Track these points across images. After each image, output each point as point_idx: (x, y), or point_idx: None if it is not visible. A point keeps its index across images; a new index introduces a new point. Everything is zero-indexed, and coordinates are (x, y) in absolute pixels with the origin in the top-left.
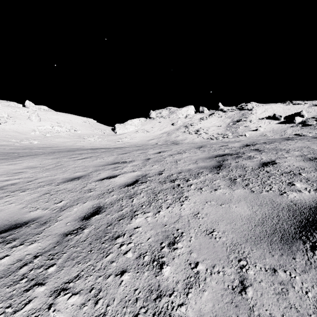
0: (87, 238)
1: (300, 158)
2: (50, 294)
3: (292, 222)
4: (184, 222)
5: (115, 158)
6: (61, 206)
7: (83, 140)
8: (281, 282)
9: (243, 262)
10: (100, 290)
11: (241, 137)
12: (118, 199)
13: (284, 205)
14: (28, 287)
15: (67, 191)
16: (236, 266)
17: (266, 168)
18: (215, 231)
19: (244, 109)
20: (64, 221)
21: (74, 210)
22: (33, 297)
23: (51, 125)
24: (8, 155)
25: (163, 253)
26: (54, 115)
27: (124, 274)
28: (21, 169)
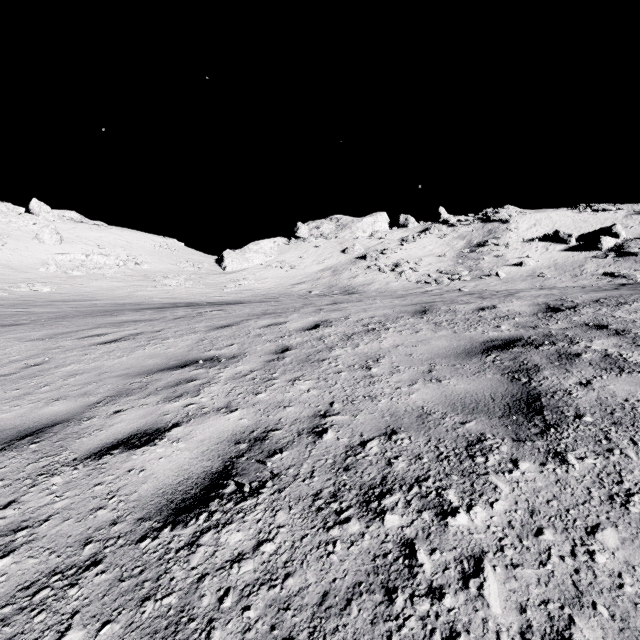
0: None
1: None
2: None
3: None
4: None
5: (195, 343)
6: None
7: (153, 285)
8: None
9: None
10: None
11: (490, 279)
12: None
13: None
14: None
15: None
16: None
17: None
18: None
19: (492, 220)
20: None
21: None
22: None
23: (86, 251)
24: None
25: None
26: (92, 230)
27: None
28: None
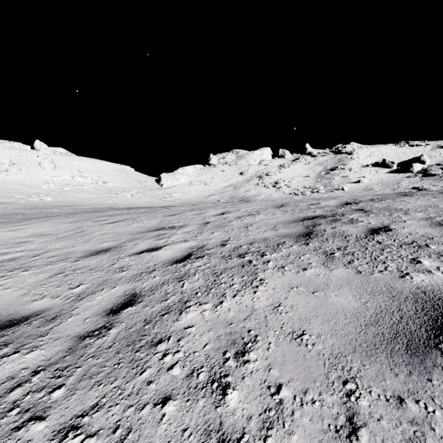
0: (114, 344)
1: (425, 222)
2: (53, 435)
3: (422, 321)
4: (258, 319)
5: (160, 222)
6: (79, 292)
7: (116, 196)
8: (412, 420)
9: (351, 386)
10: (130, 429)
11: (338, 192)
12: (162, 283)
13: (408, 294)
14: (20, 423)
15: (89, 270)
16: (339, 392)
17: (376, 237)
18: (306, 334)
19: (341, 152)
20: (81, 315)
21: (97, 299)
22: (27, 440)
23: (71, 174)
24: (9, 218)
25: (227, 369)
26: (75, 160)
27: (167, 403)
28: (25, 238)
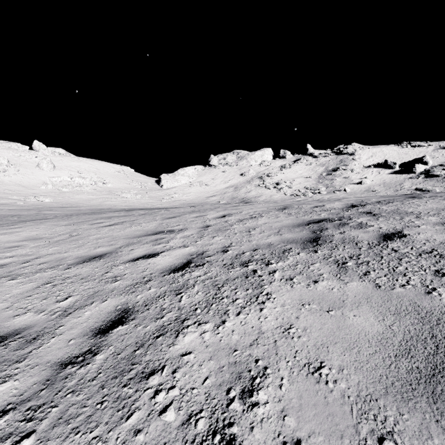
0: (99, 375)
1: (441, 227)
2: None
3: None
4: (267, 345)
5: (158, 225)
6: (66, 306)
7: (115, 198)
8: None
9: None
10: None
11: (340, 193)
12: (158, 296)
13: (439, 315)
14: None
15: (80, 279)
16: None
17: (391, 244)
18: (325, 367)
19: (343, 153)
20: (65, 336)
21: (85, 315)
22: None
23: (70, 175)
24: (4, 220)
25: (231, 415)
26: (74, 161)
27: None
28: (18, 242)
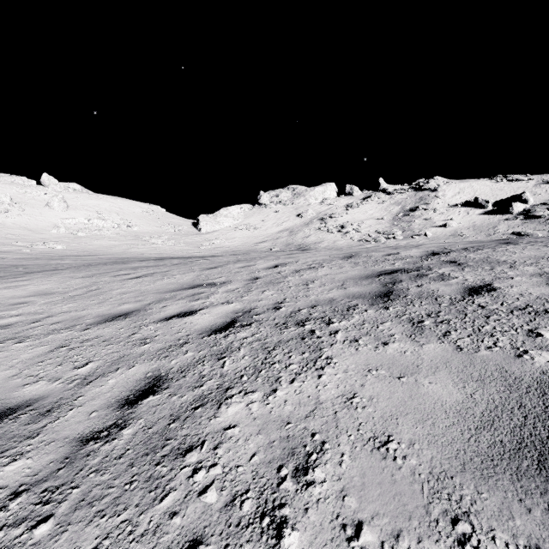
0: (127, 452)
1: (539, 279)
2: None
3: None
4: (325, 417)
5: (196, 277)
6: (86, 373)
7: (142, 244)
8: None
9: (463, 527)
10: None
11: (419, 238)
12: (196, 361)
13: (530, 382)
14: None
15: (102, 342)
16: (448, 538)
17: (477, 299)
18: (393, 441)
19: (423, 189)
20: (86, 407)
21: (109, 384)
22: None
23: (87, 216)
24: (7, 271)
25: (283, 495)
26: (92, 199)
27: None
28: (25, 297)
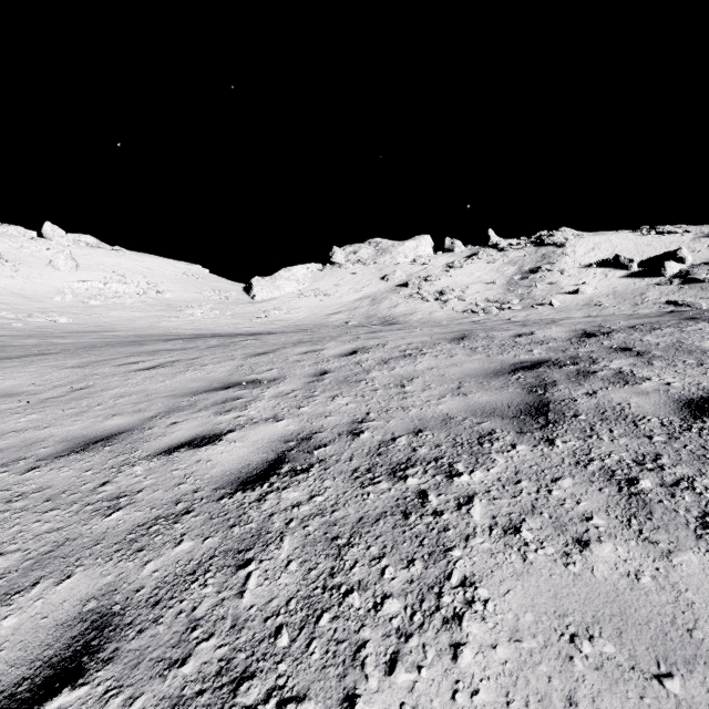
0: None
1: None
2: None
3: None
4: None
5: (235, 369)
6: None
7: (176, 316)
8: None
9: None
10: None
11: (543, 308)
12: (191, 571)
13: None
14: None
15: (42, 501)
16: None
17: None
18: None
19: (546, 243)
20: None
21: None
22: None
23: (103, 279)
24: None
25: None
26: (110, 256)
27: None
28: None
